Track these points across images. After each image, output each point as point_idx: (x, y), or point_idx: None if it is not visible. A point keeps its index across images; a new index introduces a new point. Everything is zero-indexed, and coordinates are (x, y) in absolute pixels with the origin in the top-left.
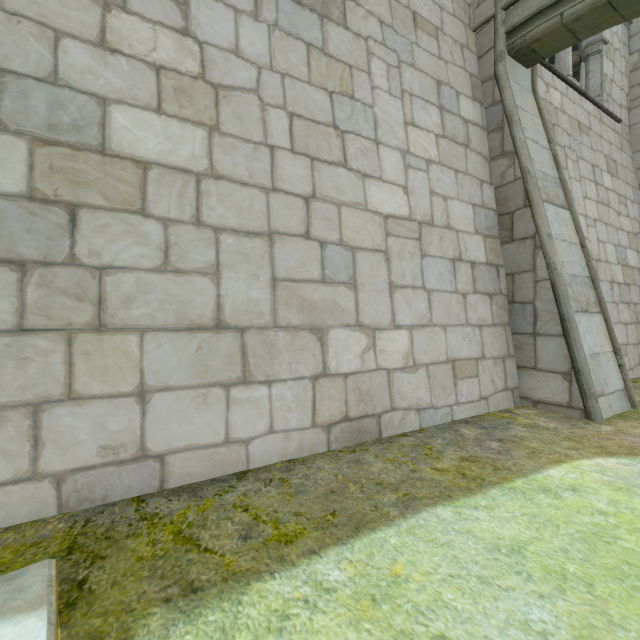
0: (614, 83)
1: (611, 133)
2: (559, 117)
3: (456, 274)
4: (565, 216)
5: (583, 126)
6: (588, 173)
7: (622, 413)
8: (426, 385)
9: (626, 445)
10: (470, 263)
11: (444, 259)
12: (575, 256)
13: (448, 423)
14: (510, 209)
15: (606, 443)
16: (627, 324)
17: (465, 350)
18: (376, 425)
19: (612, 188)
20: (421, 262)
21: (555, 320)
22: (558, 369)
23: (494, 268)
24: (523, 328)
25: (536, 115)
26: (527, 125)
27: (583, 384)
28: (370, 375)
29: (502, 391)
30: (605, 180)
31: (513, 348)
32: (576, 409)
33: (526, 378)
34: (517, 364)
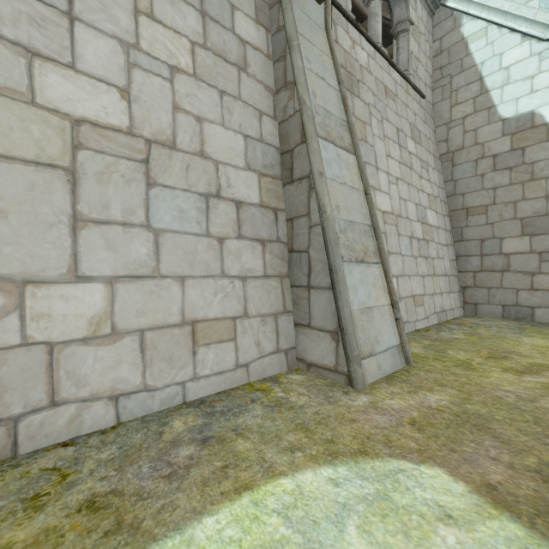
0: (420, 62)
1: (416, 105)
2: (365, 75)
3: (209, 213)
4: (349, 160)
5: (390, 91)
6: (392, 134)
7: (393, 373)
8: (135, 359)
9: (364, 433)
10: (235, 202)
11: (191, 193)
12: (356, 202)
13: (172, 408)
14: (290, 146)
15: (342, 431)
16: (424, 276)
17: (216, 308)
18: (6, 436)
19: (415, 153)
20: (147, 192)
21: (325, 271)
22: (327, 327)
23: (271, 211)
24: (300, 280)
25: (327, 53)
26: (312, 58)
27: (347, 345)
28: (2, 356)
29: (271, 354)
30: (409, 145)
31: (292, 303)
32: (341, 374)
33: (302, 337)
34: (295, 321)
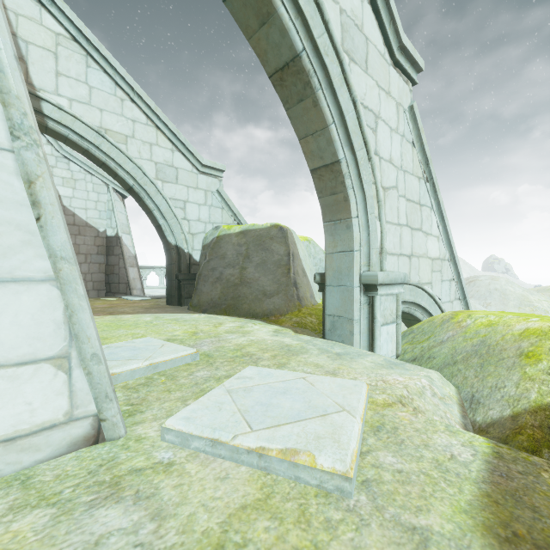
0: None
1: None
2: None
3: None
4: None
5: None
6: None
7: None
8: None
9: None
10: None
11: None
12: None
13: None
14: None
15: None
16: None
17: None
18: None
19: None
20: None
21: None
22: None
23: None
24: None
25: None
26: None
27: None
28: None
29: None
30: None
31: None
32: None
33: None
34: None
